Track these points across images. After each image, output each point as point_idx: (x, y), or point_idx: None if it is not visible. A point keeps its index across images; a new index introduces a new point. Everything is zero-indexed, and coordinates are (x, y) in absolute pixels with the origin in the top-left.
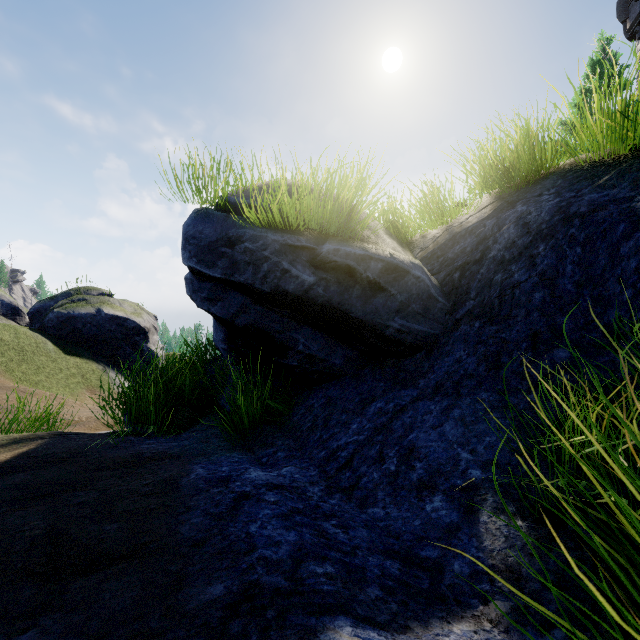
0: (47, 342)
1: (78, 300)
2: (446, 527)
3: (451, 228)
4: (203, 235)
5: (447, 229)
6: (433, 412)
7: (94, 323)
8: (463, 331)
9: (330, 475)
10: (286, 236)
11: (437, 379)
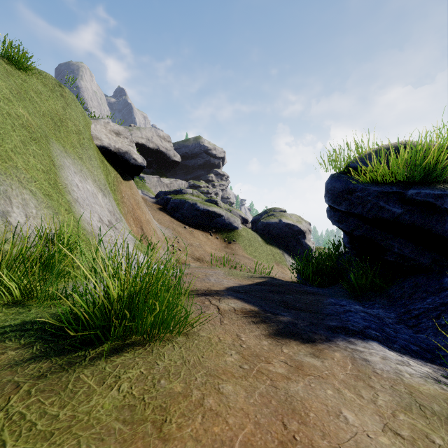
0: (258, 237)
1: (270, 215)
2: None
3: None
4: (335, 188)
5: None
6: None
7: (278, 227)
8: None
9: (403, 319)
10: (382, 187)
11: None
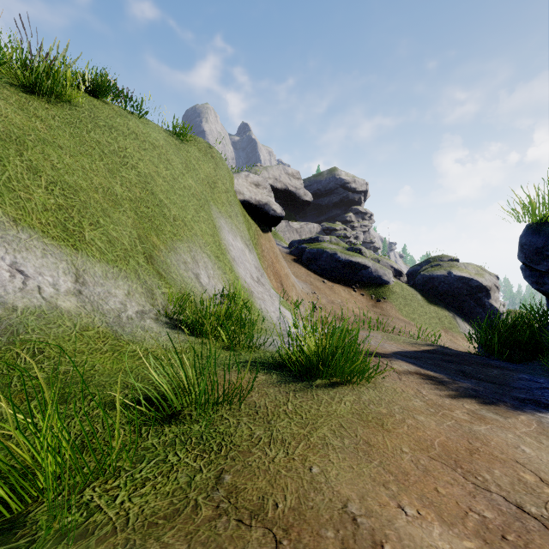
0: (417, 294)
1: (434, 265)
2: None
3: None
4: (532, 243)
5: None
6: None
7: (445, 282)
8: None
9: None
10: None
11: None
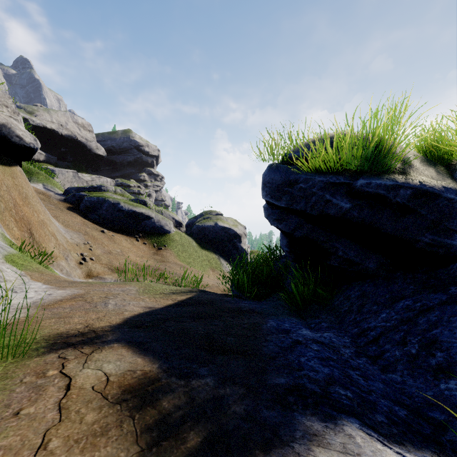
0: (193, 241)
1: (206, 218)
2: None
3: None
4: (274, 180)
5: None
6: None
7: (214, 231)
8: None
9: (360, 345)
10: (328, 177)
11: None
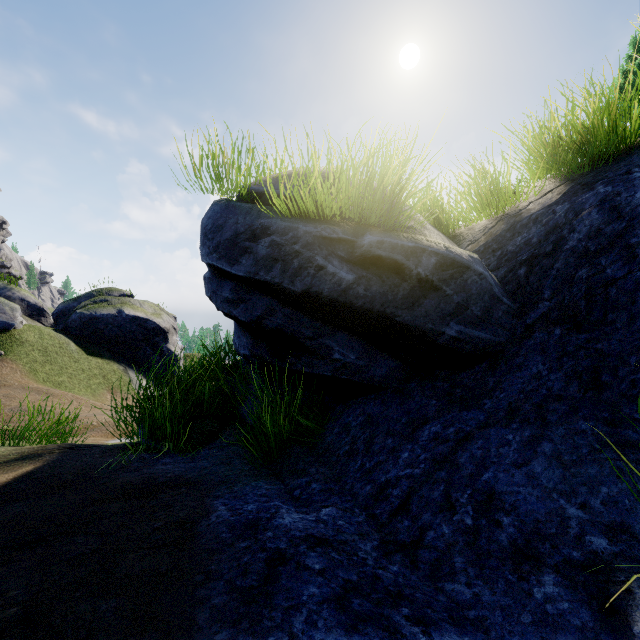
0: (70, 343)
1: (100, 301)
2: (576, 634)
3: (507, 217)
4: (224, 229)
5: (502, 218)
6: (512, 444)
7: (115, 324)
8: (538, 339)
9: (382, 521)
10: (320, 227)
11: (509, 399)
